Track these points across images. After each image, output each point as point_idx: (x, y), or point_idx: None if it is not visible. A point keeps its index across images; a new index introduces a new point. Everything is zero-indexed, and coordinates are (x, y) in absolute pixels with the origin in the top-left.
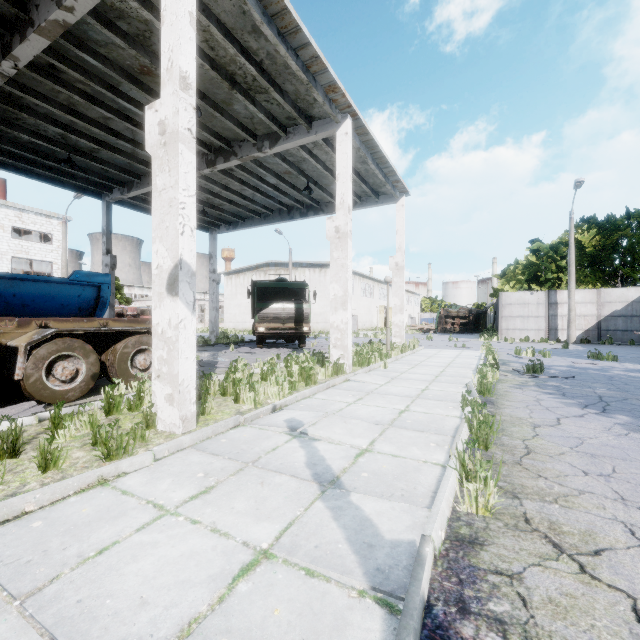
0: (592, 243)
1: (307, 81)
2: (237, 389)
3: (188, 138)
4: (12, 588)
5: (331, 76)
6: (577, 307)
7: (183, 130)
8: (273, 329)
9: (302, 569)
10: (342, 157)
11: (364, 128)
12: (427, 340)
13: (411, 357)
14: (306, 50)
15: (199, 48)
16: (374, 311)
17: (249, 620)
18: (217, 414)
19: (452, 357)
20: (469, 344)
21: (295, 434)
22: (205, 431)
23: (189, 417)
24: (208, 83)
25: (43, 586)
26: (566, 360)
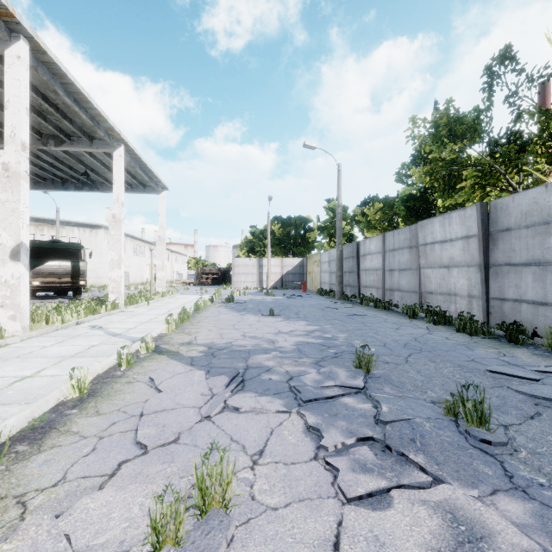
0: (279, 232)
1: (93, 125)
2: (47, 316)
3: (25, 176)
4: (5, 359)
5: (111, 125)
6: (272, 268)
7: (23, 172)
8: (49, 283)
9: (111, 344)
10: (118, 170)
11: (134, 152)
12: (185, 290)
13: (168, 299)
14: (94, 110)
15: (3, 83)
16: (145, 268)
17: (98, 350)
18: (38, 329)
19: (195, 298)
20: (212, 291)
21: (95, 329)
22: (42, 330)
23: (26, 327)
24: (3, 97)
25: (17, 357)
26: (253, 297)
